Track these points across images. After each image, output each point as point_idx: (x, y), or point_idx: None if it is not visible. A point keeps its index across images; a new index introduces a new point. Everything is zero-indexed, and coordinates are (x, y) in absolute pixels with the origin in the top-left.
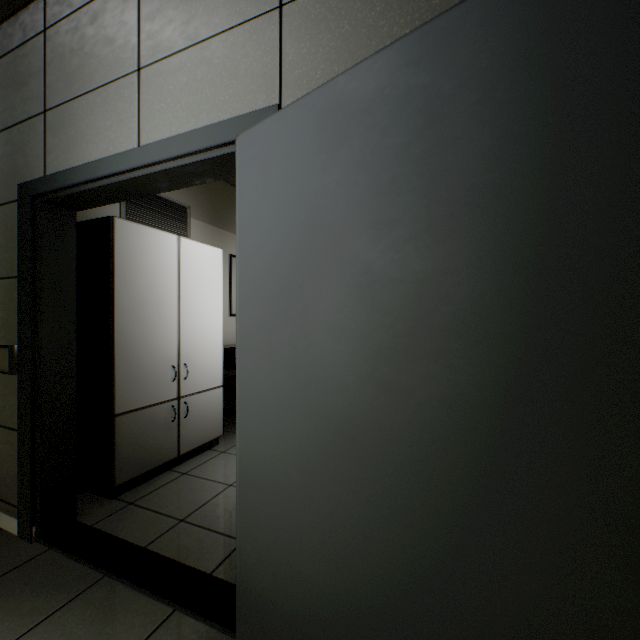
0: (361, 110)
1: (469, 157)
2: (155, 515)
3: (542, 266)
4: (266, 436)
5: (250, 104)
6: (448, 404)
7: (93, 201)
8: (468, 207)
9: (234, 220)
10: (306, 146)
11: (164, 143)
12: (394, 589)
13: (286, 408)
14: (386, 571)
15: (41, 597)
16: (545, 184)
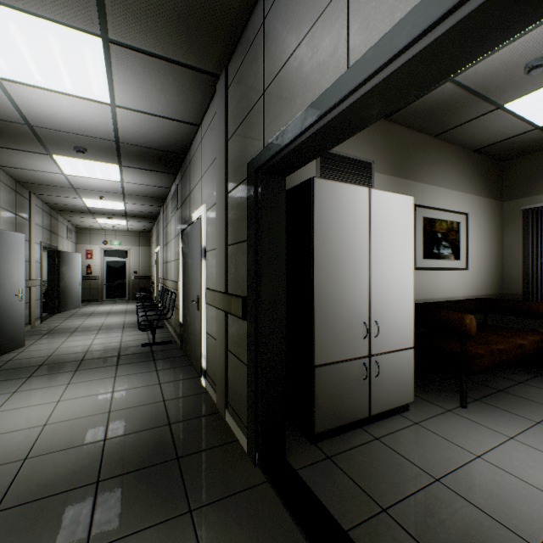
0: None
1: None
2: (353, 485)
3: None
4: None
5: None
6: None
7: (298, 161)
8: None
9: (417, 167)
10: None
11: (383, 41)
12: None
13: None
14: None
15: (259, 542)
16: None
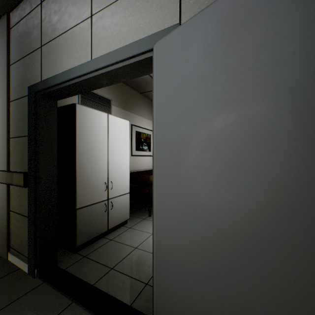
0: (262, 4)
1: None
2: (97, 264)
3: None
4: (176, 236)
5: (159, 26)
6: None
7: (66, 94)
8: None
9: (133, 106)
10: (209, 40)
11: (106, 56)
12: None
13: (192, 220)
14: None
15: (39, 314)
16: None
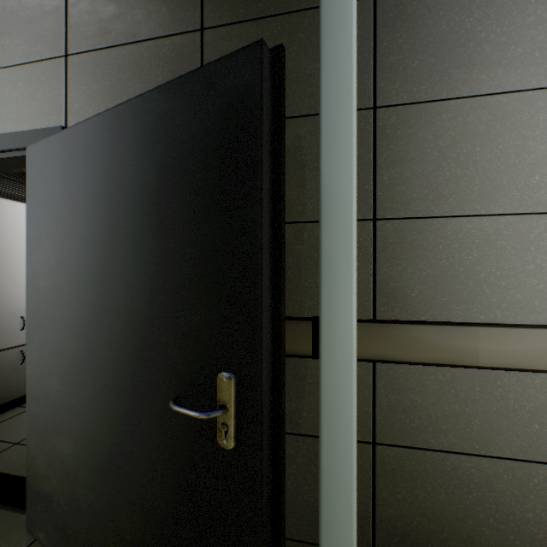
0: (87, 150)
1: (128, 191)
2: None
3: (151, 255)
4: (42, 362)
5: (45, 121)
6: (120, 331)
7: None
8: (127, 219)
9: None
10: (62, 165)
11: None
12: (100, 445)
13: (53, 341)
14: (97, 435)
15: None
16: (151, 212)
